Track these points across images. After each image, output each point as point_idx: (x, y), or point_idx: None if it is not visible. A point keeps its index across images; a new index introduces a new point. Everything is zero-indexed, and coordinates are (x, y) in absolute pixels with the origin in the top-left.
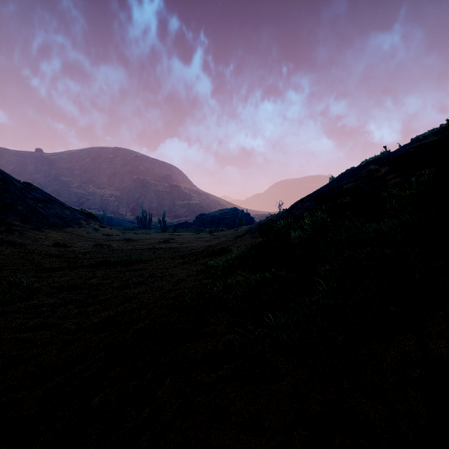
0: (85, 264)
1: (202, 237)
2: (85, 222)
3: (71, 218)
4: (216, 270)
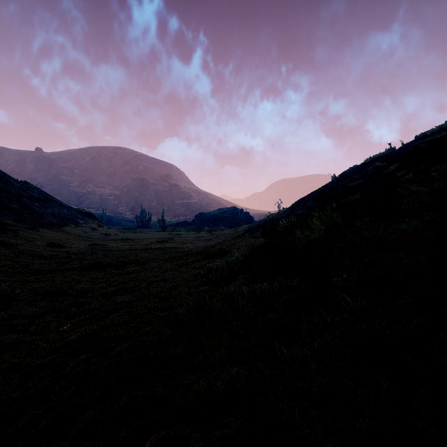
0: (77, 266)
1: (201, 236)
2: (82, 221)
3: (69, 217)
4: (215, 275)
